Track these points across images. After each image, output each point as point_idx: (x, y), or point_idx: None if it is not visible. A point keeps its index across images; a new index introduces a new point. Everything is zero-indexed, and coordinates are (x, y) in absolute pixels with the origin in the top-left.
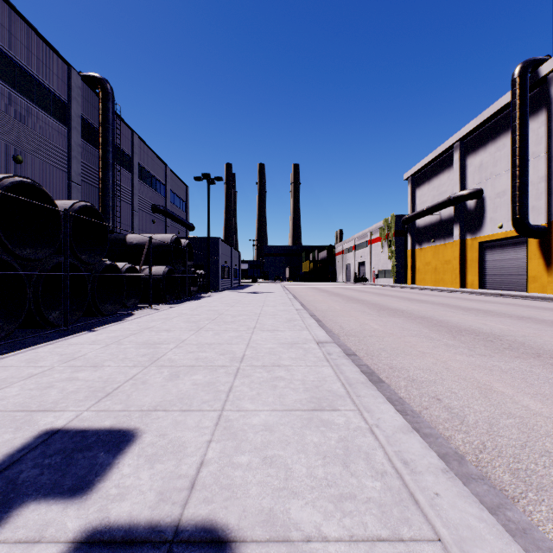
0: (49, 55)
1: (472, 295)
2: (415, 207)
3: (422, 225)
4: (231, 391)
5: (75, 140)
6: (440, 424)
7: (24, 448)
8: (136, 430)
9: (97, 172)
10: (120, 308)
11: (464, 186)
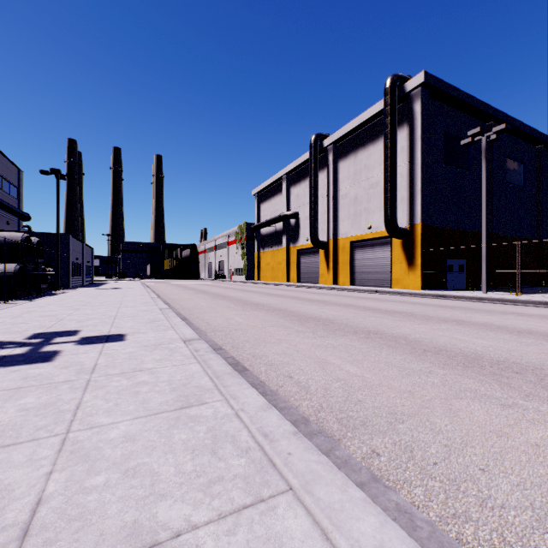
0: None
1: (289, 287)
2: (260, 219)
3: (265, 233)
4: (114, 322)
5: None
6: (201, 326)
7: (35, 335)
8: (78, 330)
9: None
10: None
11: (289, 208)
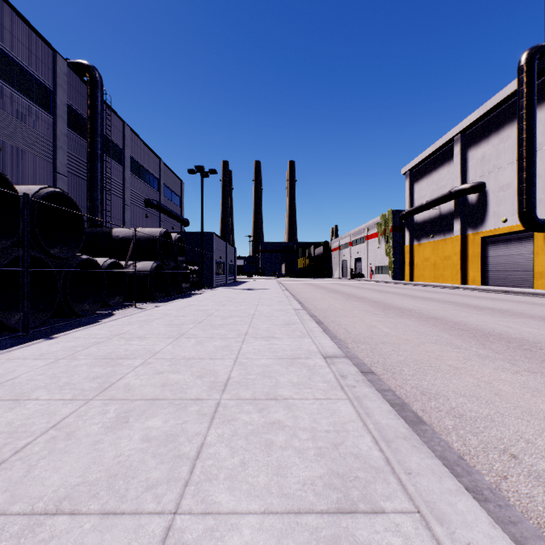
0: (32, 38)
1: (475, 291)
2: (413, 202)
3: (421, 220)
4: (199, 458)
5: (61, 129)
6: (544, 519)
7: None
8: None
9: (85, 164)
10: (102, 307)
11: (465, 179)
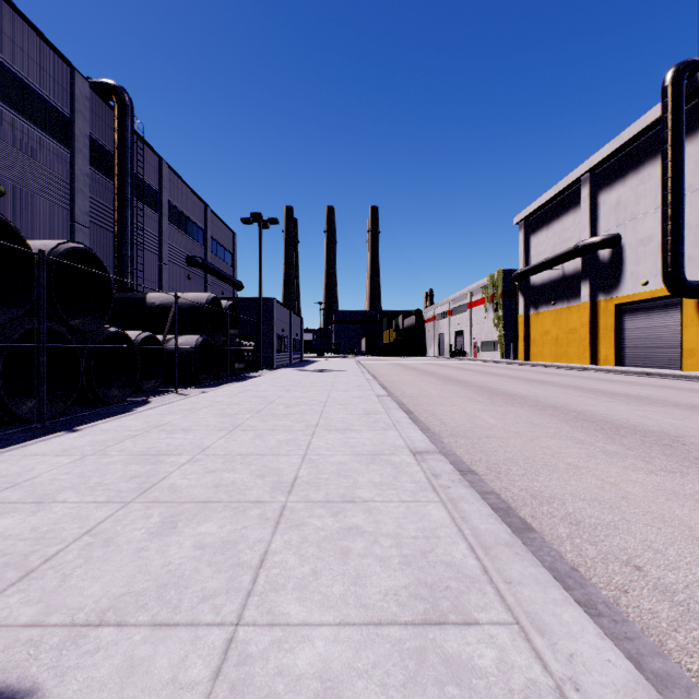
0: (44, 52)
1: (608, 373)
2: (529, 260)
3: (539, 282)
4: (262, 566)
5: (81, 167)
6: (667, 636)
7: None
8: (28, 698)
9: (111, 211)
10: (134, 393)
11: (595, 231)
